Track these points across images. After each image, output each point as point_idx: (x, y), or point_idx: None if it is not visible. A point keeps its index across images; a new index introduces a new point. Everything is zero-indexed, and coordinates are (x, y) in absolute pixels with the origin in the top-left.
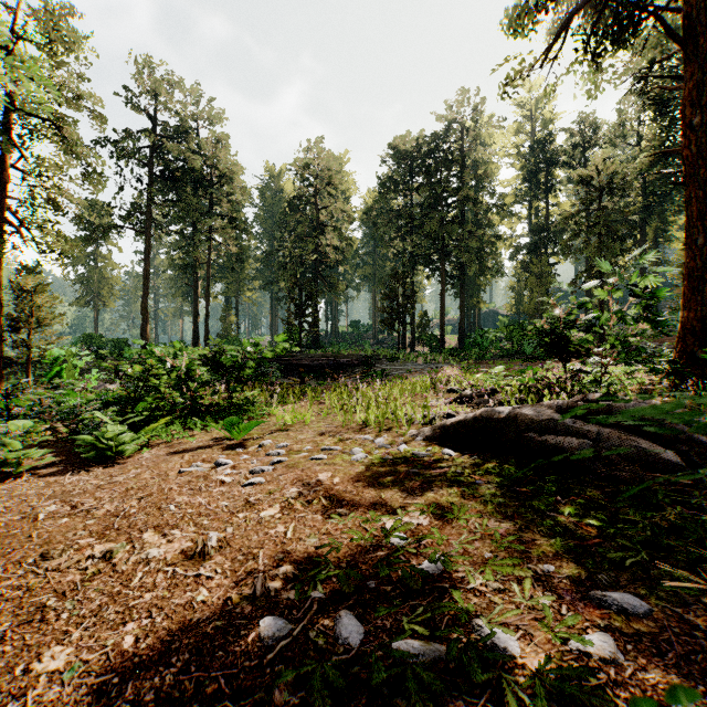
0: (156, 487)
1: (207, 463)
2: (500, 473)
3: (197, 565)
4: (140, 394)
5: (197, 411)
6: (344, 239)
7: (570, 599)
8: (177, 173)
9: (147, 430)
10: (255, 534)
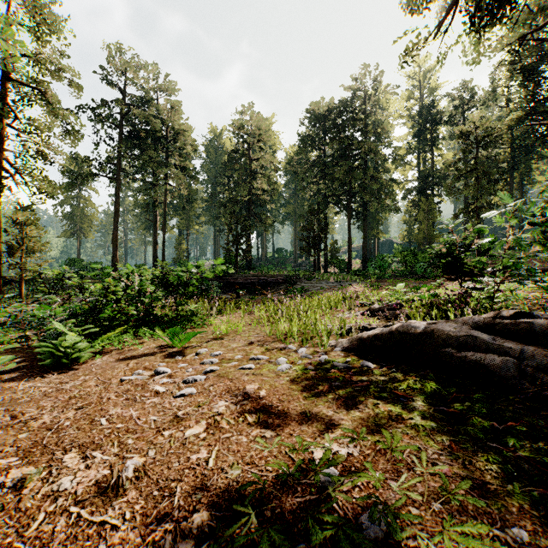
0: (96, 396)
1: (148, 371)
2: (422, 389)
3: (106, 503)
4: (99, 308)
5: (150, 321)
6: (271, 183)
7: None
8: (140, 132)
9: (103, 338)
10: (176, 460)
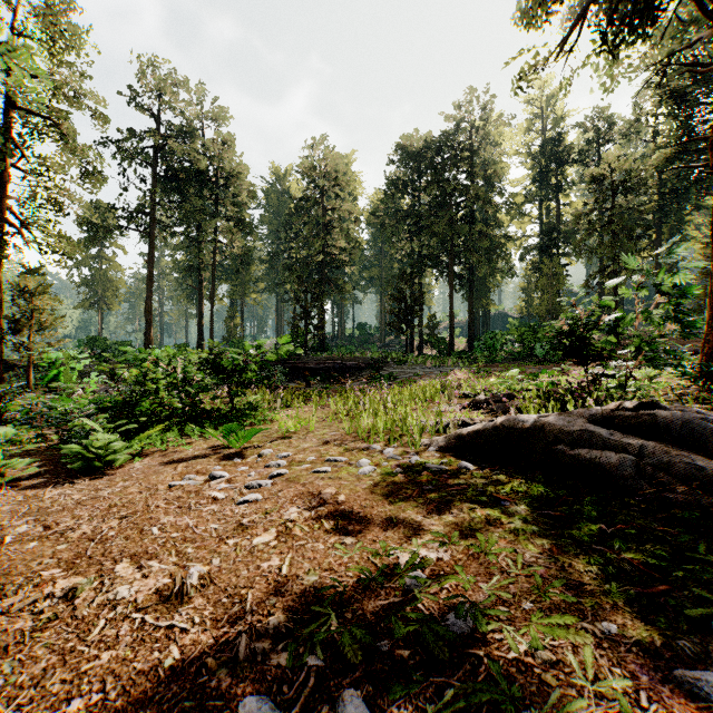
0: (142, 504)
1: (201, 475)
2: (528, 492)
3: (172, 610)
4: (136, 399)
5: (197, 416)
6: (350, 239)
7: (648, 679)
8: (181, 174)
9: (142, 437)
10: (245, 568)
